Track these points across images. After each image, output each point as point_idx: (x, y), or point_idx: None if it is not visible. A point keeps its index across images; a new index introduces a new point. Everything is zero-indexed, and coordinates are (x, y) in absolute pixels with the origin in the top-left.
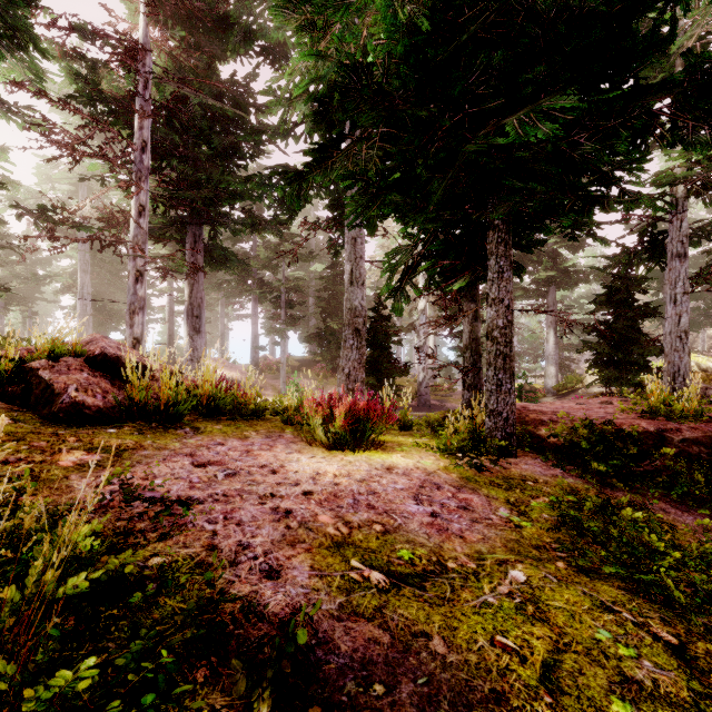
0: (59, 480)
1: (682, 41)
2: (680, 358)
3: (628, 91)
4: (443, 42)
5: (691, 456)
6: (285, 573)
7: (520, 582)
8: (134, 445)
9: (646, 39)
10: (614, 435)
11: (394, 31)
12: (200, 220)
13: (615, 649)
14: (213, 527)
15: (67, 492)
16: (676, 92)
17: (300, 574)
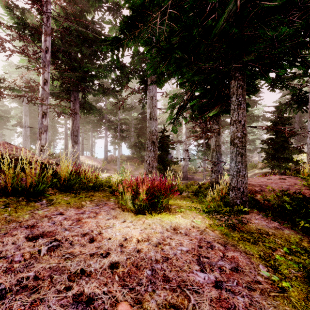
0: None
1: None
2: None
3: None
4: None
5: None
6: None
7: None
8: None
9: None
10: (303, 200)
11: None
12: (77, 89)
13: None
14: None
15: None
16: None
17: None
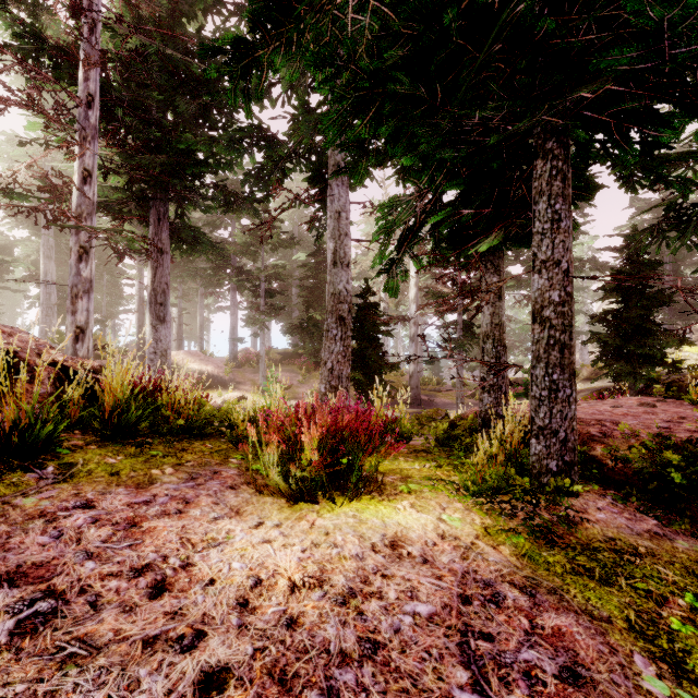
0: None
1: None
2: None
3: None
4: None
5: None
6: None
7: None
8: None
9: None
10: None
11: None
12: (165, 196)
13: None
14: None
15: None
16: None
17: None
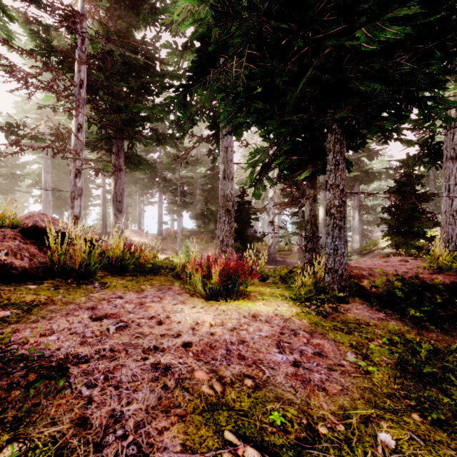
0: None
1: None
2: (452, 230)
3: (443, 18)
4: None
5: None
6: None
7: (391, 449)
8: (45, 300)
9: None
10: (420, 287)
11: None
12: (122, 136)
13: None
14: (89, 393)
15: None
16: None
17: None
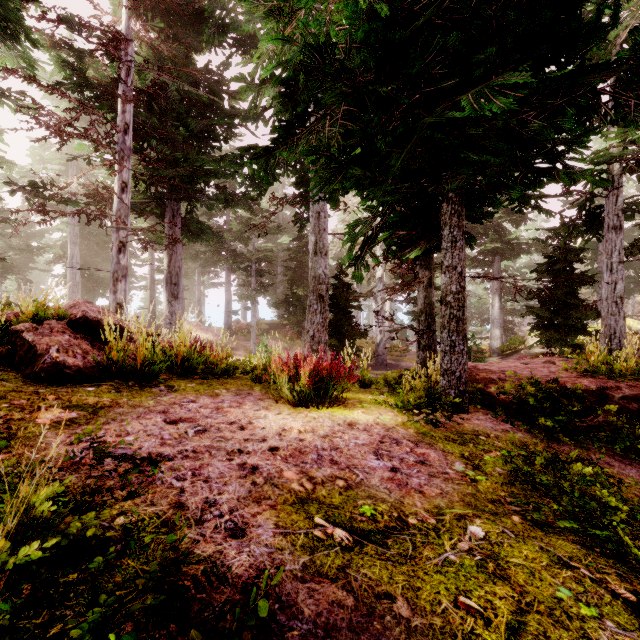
0: (35, 437)
1: (619, 31)
2: (616, 322)
3: (574, 71)
4: (400, 29)
5: (631, 412)
6: (250, 531)
7: (479, 538)
8: (110, 403)
9: (592, 22)
10: (559, 393)
11: (355, 18)
12: (178, 196)
13: (577, 608)
14: (181, 484)
15: (41, 449)
16: (622, 70)
17: (265, 532)
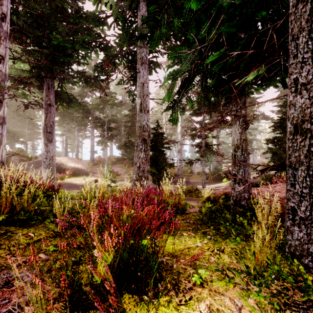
0: None
1: None
2: None
3: None
4: None
5: None
6: None
7: None
8: None
9: None
10: None
11: None
12: (52, 76)
13: None
14: None
15: None
16: None
17: None
